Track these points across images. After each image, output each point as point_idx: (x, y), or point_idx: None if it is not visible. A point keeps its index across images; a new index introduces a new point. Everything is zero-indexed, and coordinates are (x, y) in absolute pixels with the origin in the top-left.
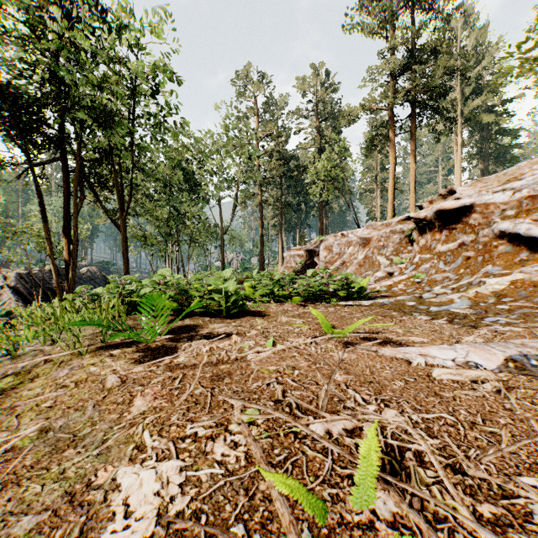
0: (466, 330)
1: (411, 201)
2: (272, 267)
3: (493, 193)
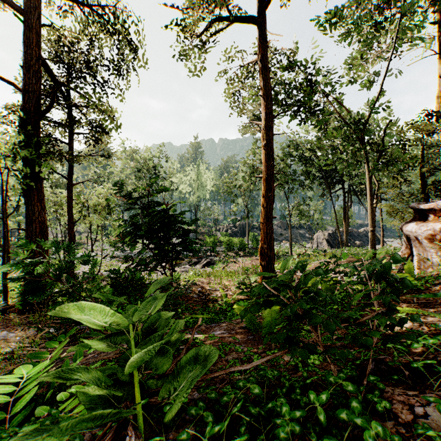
0: None
1: None
2: None
3: None
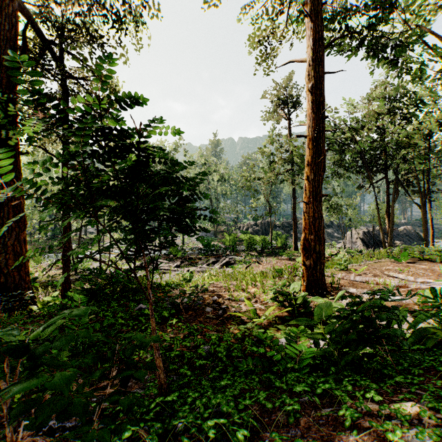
0: None
1: None
2: None
3: None
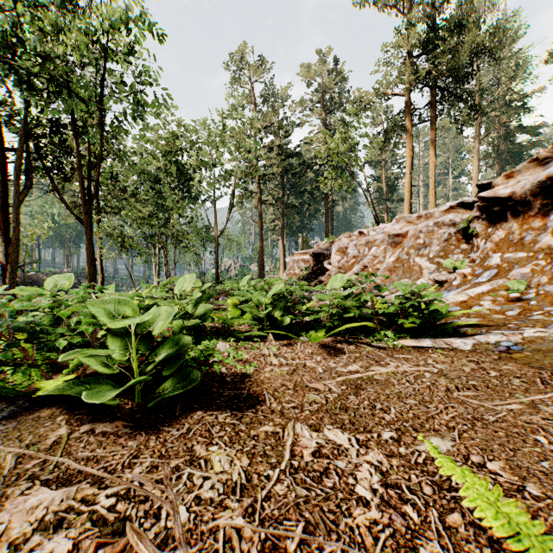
0: None
1: (430, 199)
2: (273, 275)
3: None
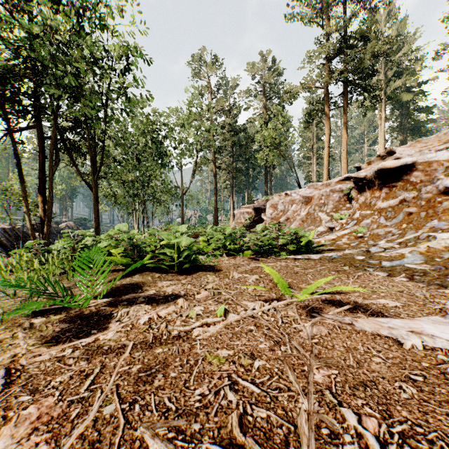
0: (437, 291)
1: (343, 166)
2: (225, 223)
3: (435, 152)
